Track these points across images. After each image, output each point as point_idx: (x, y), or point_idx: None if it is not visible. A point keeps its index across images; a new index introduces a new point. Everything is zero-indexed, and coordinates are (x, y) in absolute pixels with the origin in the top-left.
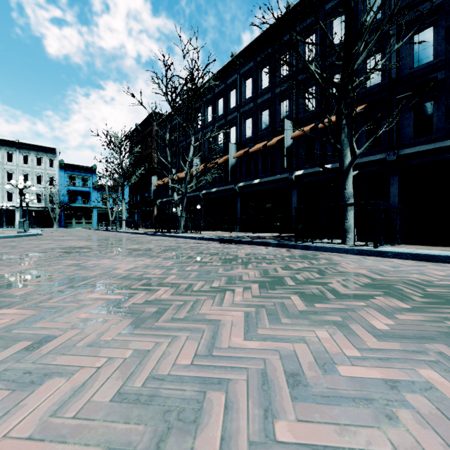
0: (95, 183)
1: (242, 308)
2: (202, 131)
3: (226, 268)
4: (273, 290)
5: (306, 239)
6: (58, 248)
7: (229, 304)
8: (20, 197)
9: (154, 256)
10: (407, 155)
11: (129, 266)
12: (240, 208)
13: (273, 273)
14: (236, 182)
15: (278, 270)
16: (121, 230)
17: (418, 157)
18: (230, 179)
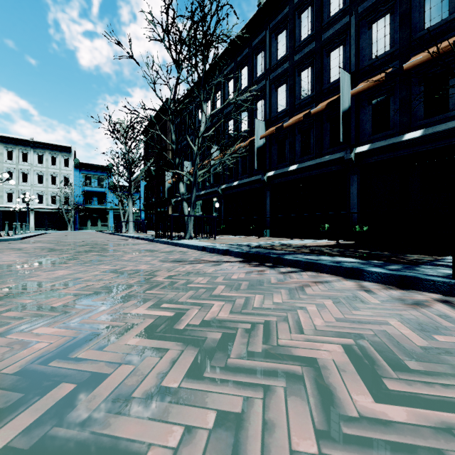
0: (111, 183)
1: None
2: (221, 112)
3: None
4: None
5: None
6: None
7: None
8: None
9: None
10: None
11: None
12: (270, 205)
13: None
14: (264, 171)
15: None
16: (128, 233)
17: None
18: (256, 167)
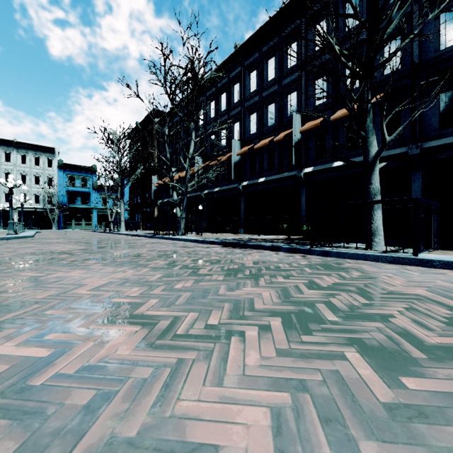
0: (95, 184)
1: (264, 392)
2: (204, 127)
3: (229, 284)
4: (308, 333)
5: (325, 243)
6: (34, 253)
7: (237, 378)
8: (10, 197)
9: (140, 266)
10: (432, 148)
11: (101, 281)
12: (244, 208)
13: (297, 294)
14: (240, 181)
15: (301, 289)
16: (120, 232)
17: (445, 150)
18: (233, 178)
